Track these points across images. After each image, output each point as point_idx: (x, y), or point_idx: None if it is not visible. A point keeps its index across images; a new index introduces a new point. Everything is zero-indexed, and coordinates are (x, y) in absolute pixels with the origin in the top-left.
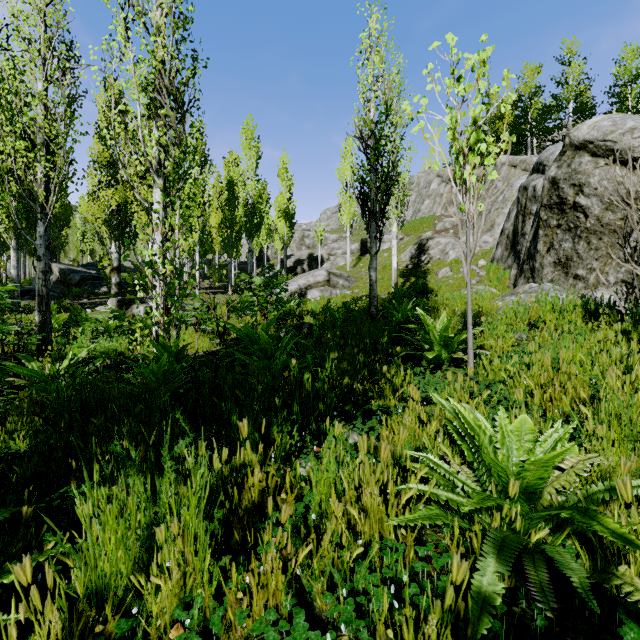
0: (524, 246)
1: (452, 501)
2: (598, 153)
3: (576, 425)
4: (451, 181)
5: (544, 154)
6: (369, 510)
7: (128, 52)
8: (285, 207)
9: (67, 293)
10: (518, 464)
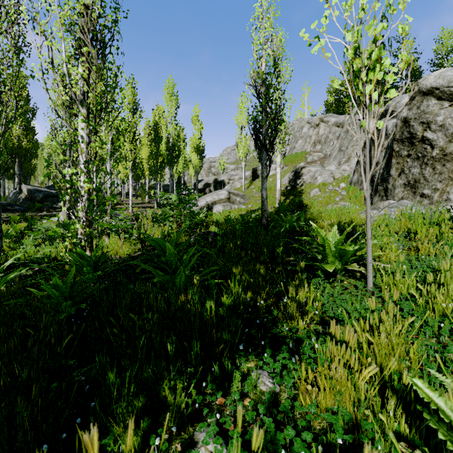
0: (377, 172)
1: None
2: (443, 97)
3: None
4: (317, 126)
5: (392, 103)
6: None
7: None
8: (197, 144)
9: (32, 207)
10: None
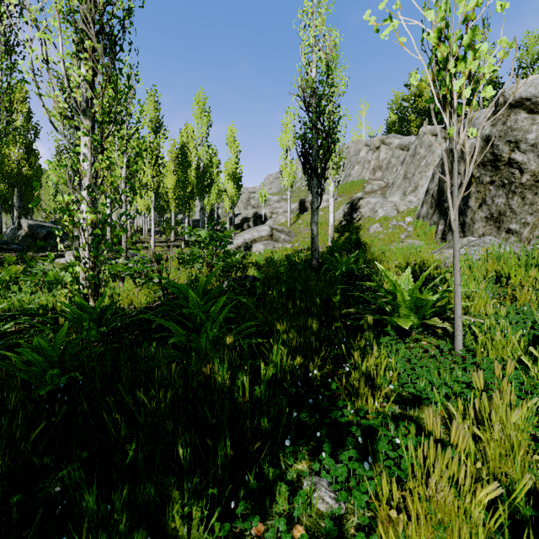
0: None
1: None
2: (535, 110)
3: None
4: (378, 149)
5: None
6: None
7: None
8: (233, 171)
9: (34, 246)
10: None
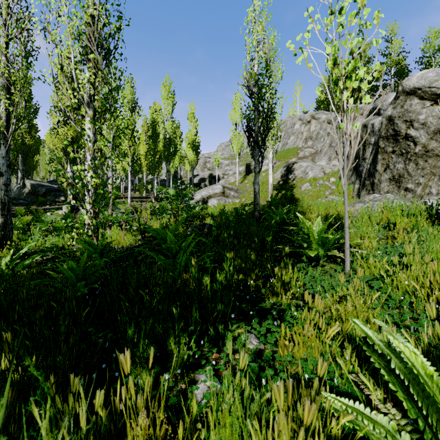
0: (365, 167)
1: None
2: (425, 97)
3: None
4: (309, 123)
5: (379, 101)
6: None
7: (63, 6)
8: (193, 141)
9: (36, 201)
10: None
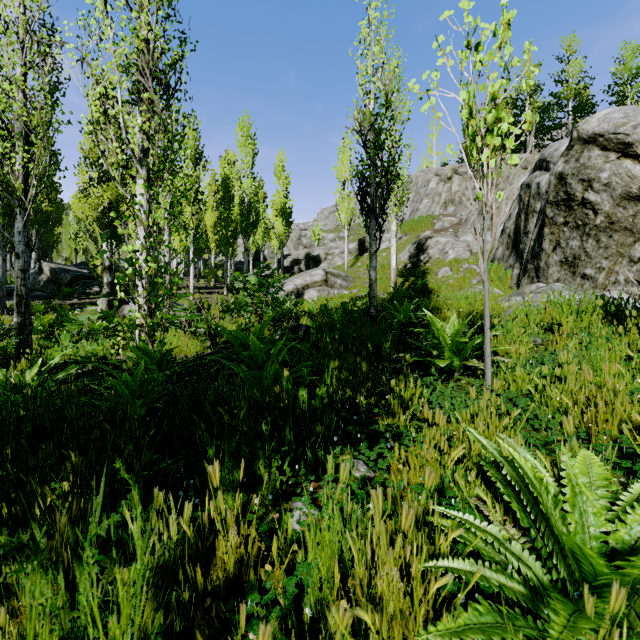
0: (527, 245)
1: (506, 589)
2: (609, 147)
3: (633, 456)
4: (450, 180)
5: (547, 150)
6: (388, 603)
7: (107, 29)
8: (282, 206)
9: (58, 293)
10: (599, 536)
